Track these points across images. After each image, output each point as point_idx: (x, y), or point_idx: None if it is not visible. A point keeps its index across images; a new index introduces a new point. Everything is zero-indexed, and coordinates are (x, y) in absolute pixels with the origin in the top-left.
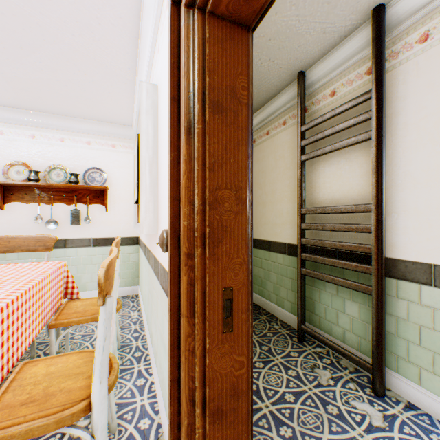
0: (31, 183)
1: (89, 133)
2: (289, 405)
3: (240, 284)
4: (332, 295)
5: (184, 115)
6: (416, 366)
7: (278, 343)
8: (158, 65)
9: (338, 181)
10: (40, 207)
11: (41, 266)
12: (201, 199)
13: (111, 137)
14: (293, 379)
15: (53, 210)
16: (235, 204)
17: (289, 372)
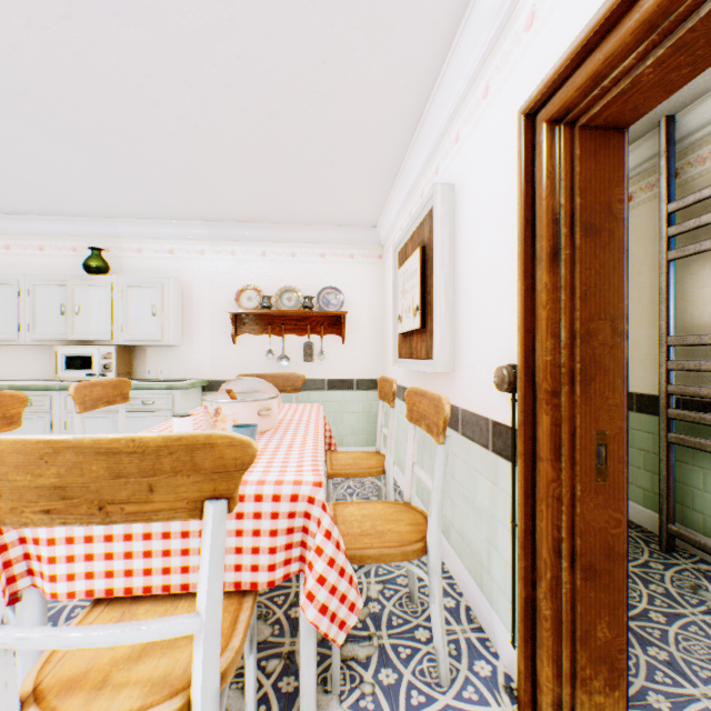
0: (266, 311)
1: (322, 243)
2: (658, 625)
3: (616, 429)
4: None
5: (545, 240)
6: None
7: None
8: (455, 160)
9: None
10: (270, 340)
11: (304, 408)
12: (567, 331)
13: (349, 244)
14: (660, 596)
15: (283, 343)
16: (609, 337)
17: (650, 587)
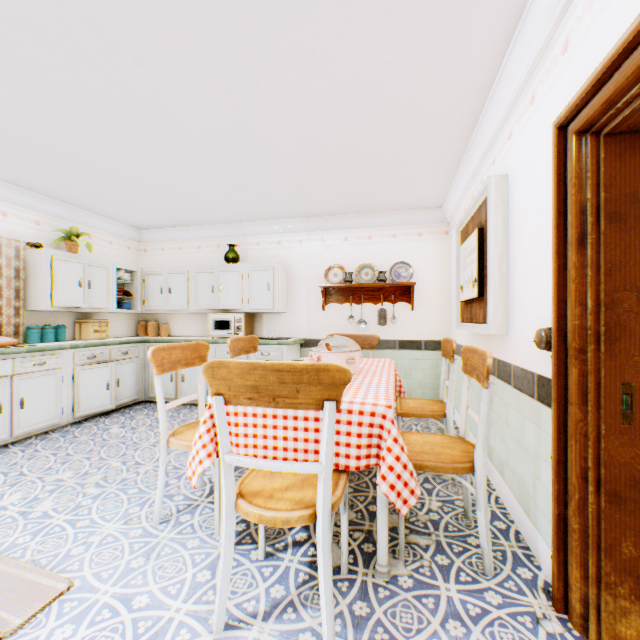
0: (347, 284)
1: (394, 225)
2: None
3: None
4: None
5: (573, 228)
6: None
7: None
8: (508, 154)
9: None
10: (351, 308)
11: (378, 362)
12: (593, 301)
13: (417, 224)
14: None
15: (361, 310)
16: (635, 304)
17: None
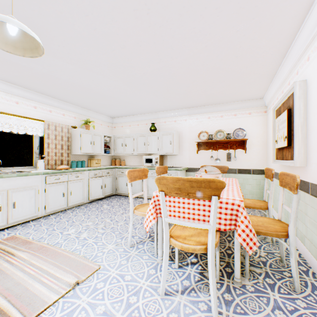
0: (210, 140)
1: (235, 109)
2: None
3: None
4: None
5: None
6: None
7: None
8: (307, 68)
9: None
10: (211, 152)
11: (229, 179)
12: None
13: (248, 108)
14: None
15: (217, 153)
16: None
17: None
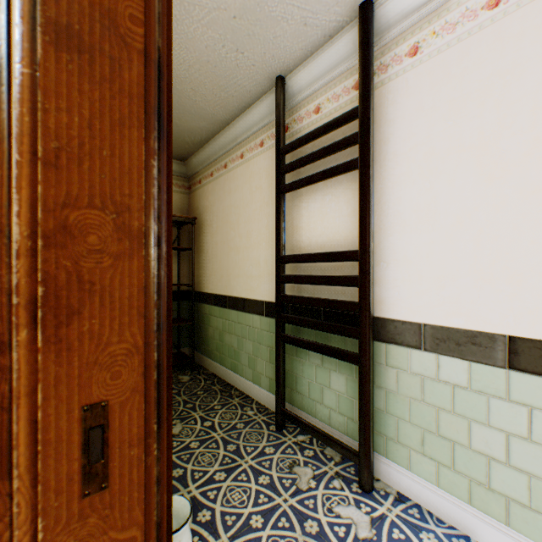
0: None
1: None
2: (256, 534)
3: (128, 391)
4: (317, 366)
5: None
6: (406, 447)
7: (251, 437)
8: None
9: (323, 221)
10: None
11: None
12: (28, 224)
13: None
14: (265, 489)
15: None
16: (115, 239)
17: (260, 480)
